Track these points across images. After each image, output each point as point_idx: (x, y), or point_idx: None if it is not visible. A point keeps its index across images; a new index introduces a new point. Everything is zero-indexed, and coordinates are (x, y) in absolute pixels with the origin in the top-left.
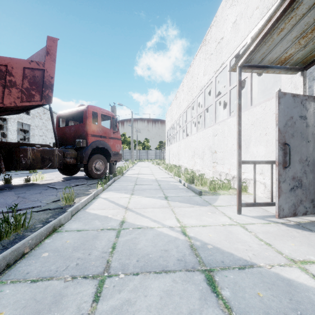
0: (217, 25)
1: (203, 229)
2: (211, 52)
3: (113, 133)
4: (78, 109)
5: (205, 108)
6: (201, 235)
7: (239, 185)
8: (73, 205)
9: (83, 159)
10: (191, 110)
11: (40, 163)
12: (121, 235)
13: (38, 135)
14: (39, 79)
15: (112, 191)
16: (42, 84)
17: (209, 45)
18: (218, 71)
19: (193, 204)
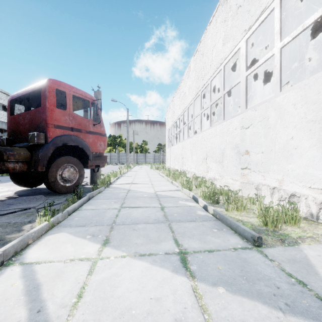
0: None
1: None
2: (238, 4)
3: (94, 125)
4: (35, 86)
5: (226, 90)
6: None
7: None
8: None
9: (38, 164)
10: (201, 99)
11: None
12: None
13: None
14: None
15: (68, 231)
16: None
17: None
18: (253, 27)
19: (273, 301)
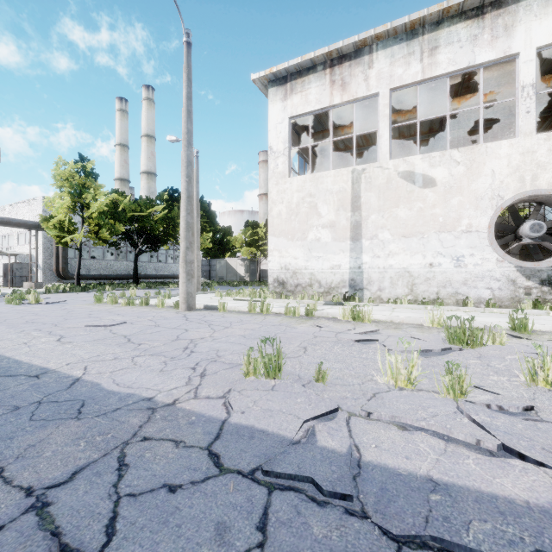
0: None
1: None
2: None
3: None
4: None
5: None
6: None
7: None
8: None
9: None
10: None
11: None
12: None
13: None
14: None
15: None
16: None
17: None
18: None
19: None
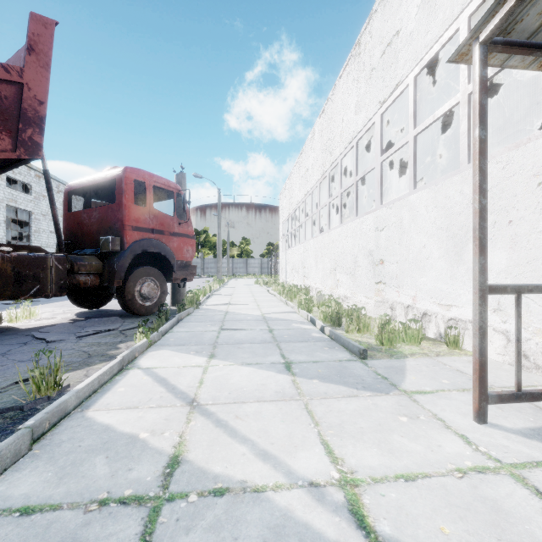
0: (386, 10)
1: (409, 493)
2: (372, 65)
3: (179, 224)
4: (107, 175)
5: (359, 176)
6: (415, 530)
7: (482, 348)
8: (62, 394)
9: (114, 277)
10: (329, 182)
11: (12, 287)
12: (159, 533)
13: (47, 231)
14: (10, 103)
15: (168, 348)
16: (16, 116)
17: (369, 51)
18: (388, 101)
19: (353, 385)
